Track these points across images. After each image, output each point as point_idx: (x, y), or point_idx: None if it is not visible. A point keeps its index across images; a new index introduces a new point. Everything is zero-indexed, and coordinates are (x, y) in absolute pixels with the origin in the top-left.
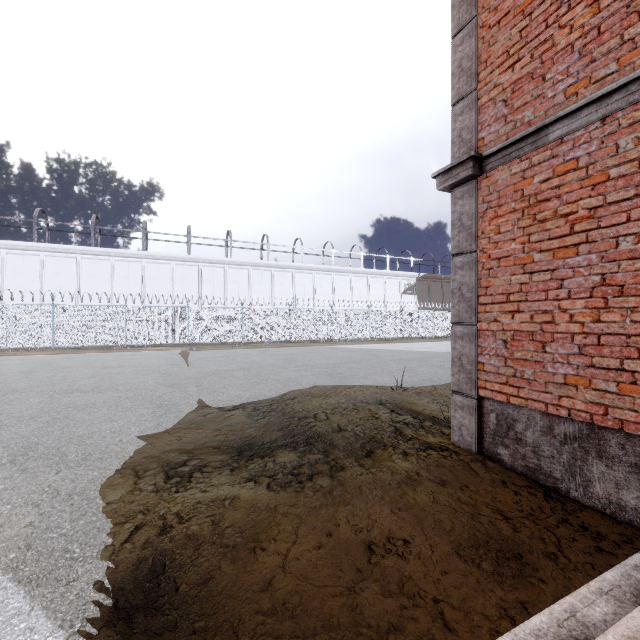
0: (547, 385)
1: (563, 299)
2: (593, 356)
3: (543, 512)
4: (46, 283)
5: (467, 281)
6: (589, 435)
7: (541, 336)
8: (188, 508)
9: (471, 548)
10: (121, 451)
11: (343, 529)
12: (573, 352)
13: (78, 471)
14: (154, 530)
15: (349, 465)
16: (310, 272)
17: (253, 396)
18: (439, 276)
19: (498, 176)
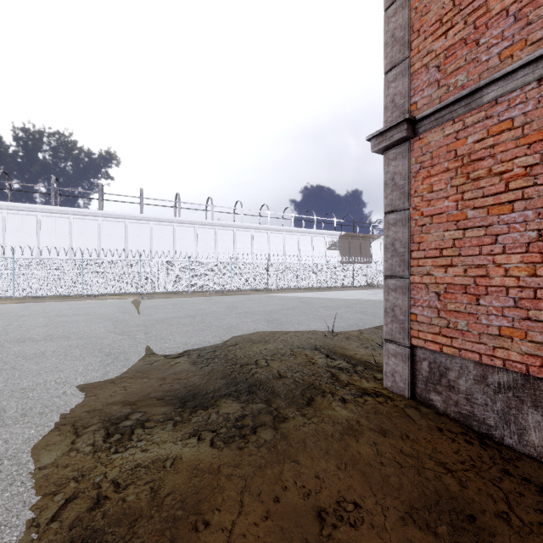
0: (481, 336)
1: (497, 254)
2: (529, 309)
3: (483, 462)
4: (8, 238)
5: (400, 237)
6: (524, 385)
7: (475, 289)
8: (126, 473)
9: (423, 510)
10: (63, 404)
11: (290, 493)
12: (508, 305)
13: (14, 429)
14: (86, 503)
15: (291, 415)
16: (249, 230)
17: (198, 343)
18: (358, 235)
19: (431, 138)
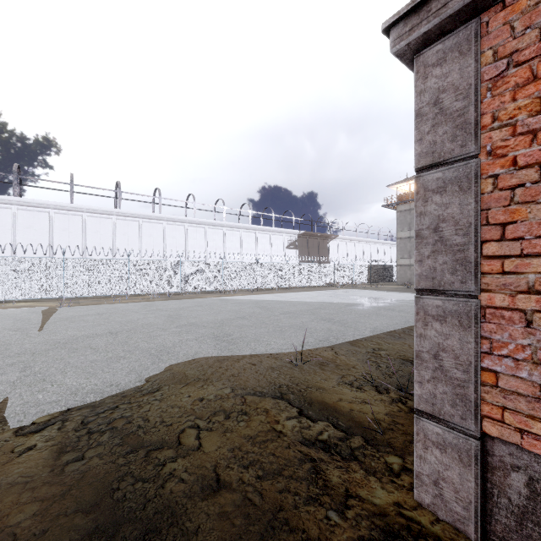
0: None
1: None
2: None
3: None
4: None
5: (455, 214)
6: None
7: None
8: None
9: None
10: None
11: None
12: None
13: None
14: None
15: None
16: (202, 226)
17: (97, 388)
18: (316, 234)
19: None
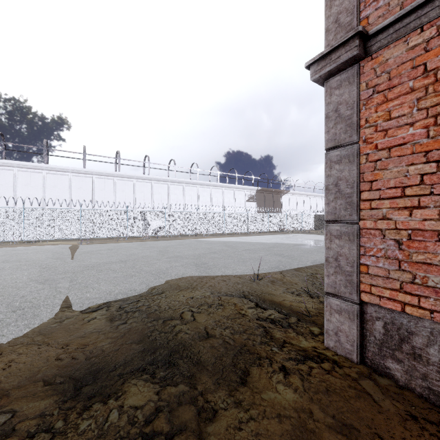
0: None
1: None
2: None
3: None
4: None
5: (346, 176)
6: None
7: None
8: None
9: None
10: None
11: None
12: None
13: None
14: None
15: (223, 406)
16: (181, 184)
17: (123, 291)
18: (271, 189)
19: (388, 55)
